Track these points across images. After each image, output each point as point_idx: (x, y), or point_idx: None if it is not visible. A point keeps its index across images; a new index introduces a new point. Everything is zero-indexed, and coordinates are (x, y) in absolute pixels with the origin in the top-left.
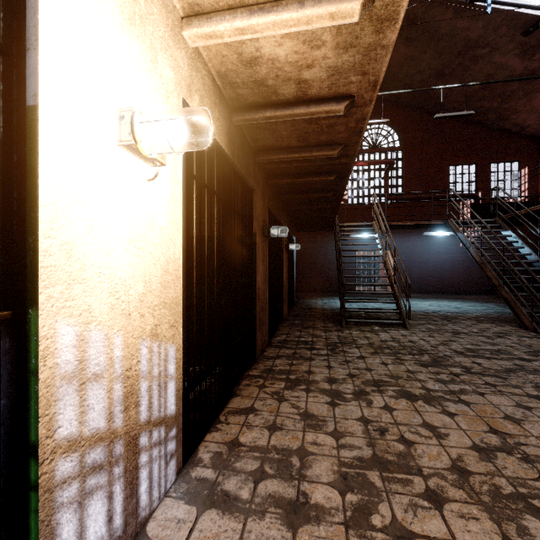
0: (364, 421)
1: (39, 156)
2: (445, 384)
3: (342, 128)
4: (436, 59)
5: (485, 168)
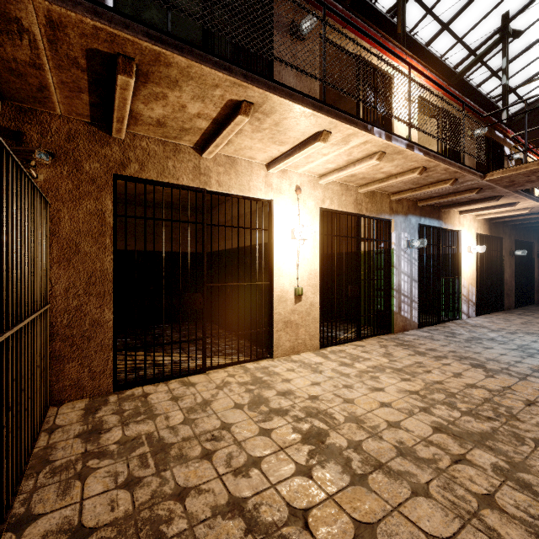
0: None
1: (461, 258)
2: None
3: None
4: None
5: None
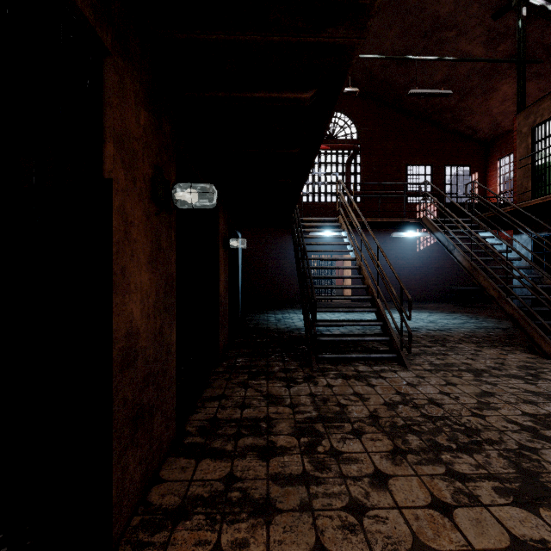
0: None
1: None
2: None
3: None
4: (401, 39)
5: (440, 170)
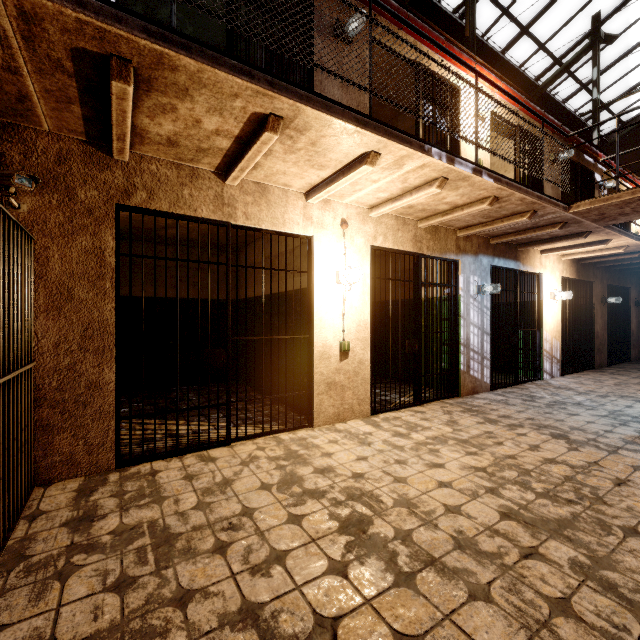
0: None
1: (542, 307)
2: None
3: None
4: None
5: None
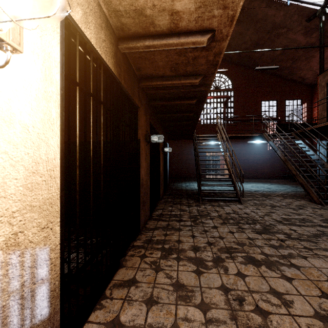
0: (224, 290)
1: None
2: (277, 249)
3: (204, 61)
4: (255, 34)
5: (282, 103)
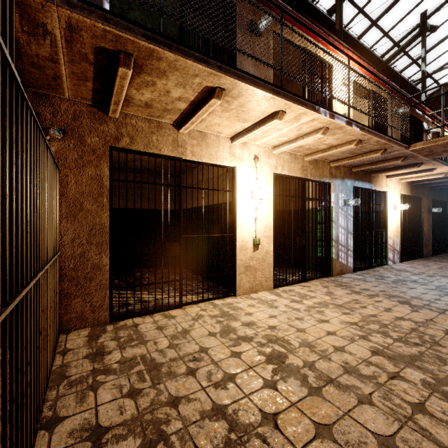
0: None
1: (387, 215)
2: None
3: None
4: None
5: None
